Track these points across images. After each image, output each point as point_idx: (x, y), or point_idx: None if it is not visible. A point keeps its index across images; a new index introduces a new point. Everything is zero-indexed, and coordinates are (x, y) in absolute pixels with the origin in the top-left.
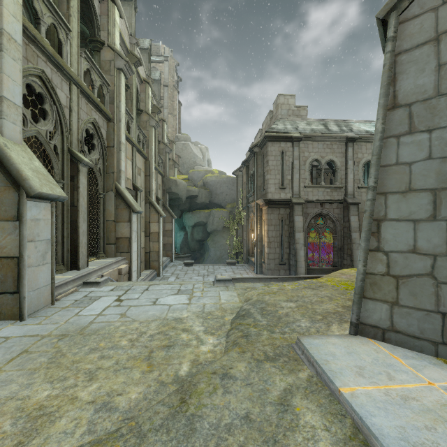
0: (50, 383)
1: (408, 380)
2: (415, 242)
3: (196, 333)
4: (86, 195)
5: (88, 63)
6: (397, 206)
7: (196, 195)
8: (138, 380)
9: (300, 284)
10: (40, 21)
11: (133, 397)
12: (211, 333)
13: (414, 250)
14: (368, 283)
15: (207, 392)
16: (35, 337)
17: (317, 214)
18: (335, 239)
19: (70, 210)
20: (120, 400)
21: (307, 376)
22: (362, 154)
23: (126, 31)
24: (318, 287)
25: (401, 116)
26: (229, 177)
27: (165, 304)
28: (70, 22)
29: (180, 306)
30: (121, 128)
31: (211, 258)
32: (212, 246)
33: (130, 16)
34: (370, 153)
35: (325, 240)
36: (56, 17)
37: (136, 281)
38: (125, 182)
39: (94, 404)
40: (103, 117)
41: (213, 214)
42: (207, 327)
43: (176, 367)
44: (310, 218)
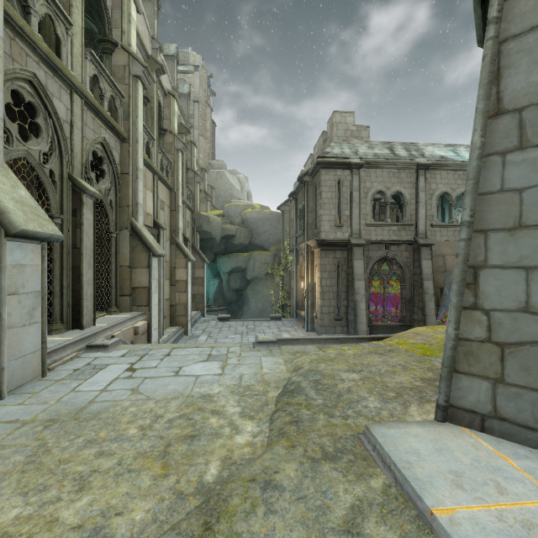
0: (23, 496)
1: (527, 495)
2: (528, 298)
3: (230, 417)
4: (92, 234)
5: (95, 68)
6: (501, 248)
7: (233, 234)
8: (147, 490)
9: (364, 348)
10: (30, 9)
11: (138, 517)
12: (250, 416)
13: (526, 308)
14: (461, 353)
15: (242, 511)
16: (14, 424)
17: (381, 257)
18: (403, 289)
19: (71, 253)
20: (119, 523)
21: (382, 486)
22: (436, 185)
23: (146, 33)
24: (387, 352)
25: (507, 125)
26: (273, 212)
27: (191, 374)
28: (72, 13)
29: (210, 377)
30: (138, 151)
31: (252, 311)
32: (253, 296)
33: (151, 15)
34: (446, 183)
35: (390, 290)
36: (53, 7)
37: (157, 341)
38: (144, 218)
39: (81, 530)
40: (115, 136)
41: (254, 258)
42: (244, 407)
43: (201, 469)
44: (373, 263)
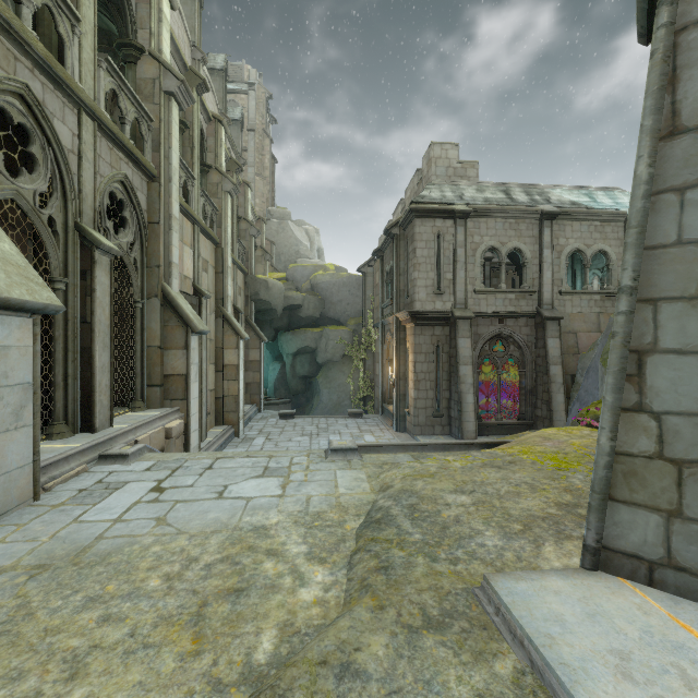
0: None
1: None
2: None
3: (292, 559)
4: (108, 303)
5: (113, 80)
6: (678, 325)
7: (299, 304)
8: (170, 677)
9: (476, 458)
10: None
11: None
12: (321, 559)
13: None
14: (619, 473)
15: None
16: None
17: (494, 335)
18: (523, 376)
19: (79, 330)
20: None
21: (513, 672)
22: (566, 239)
23: (185, 39)
24: (507, 464)
25: (687, 150)
26: (352, 275)
27: (240, 496)
28: (80, 5)
29: (266, 500)
30: (172, 193)
31: (324, 405)
32: (325, 386)
33: (192, 15)
34: (578, 237)
35: (505, 376)
36: None
37: (198, 446)
38: (180, 283)
39: None
40: (140, 173)
41: (326, 335)
42: (312, 545)
43: (249, 642)
44: (483, 341)
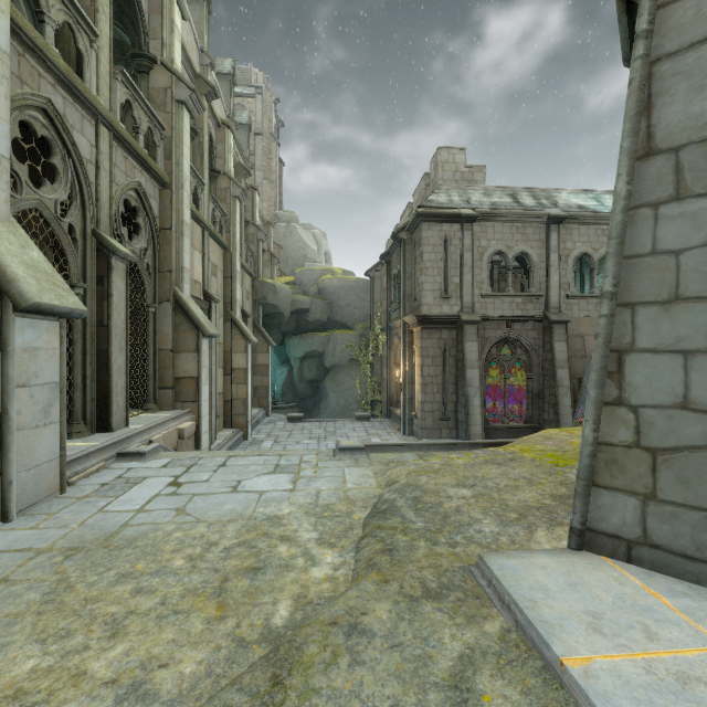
0: (40, 644)
1: (684, 641)
2: (687, 390)
3: (304, 544)
4: (124, 307)
5: (128, 91)
6: (653, 327)
7: (307, 308)
8: (199, 636)
9: (478, 456)
10: (43, 17)
11: (188, 670)
12: (330, 544)
13: (685, 404)
14: (601, 461)
15: (320, 662)
16: (26, 553)
17: (501, 338)
18: (530, 380)
19: (96, 333)
20: (163, 678)
21: (500, 630)
22: (573, 243)
23: (193, 45)
24: (507, 461)
25: (661, 169)
26: (360, 279)
27: (253, 490)
28: (97, 21)
29: (278, 494)
30: (183, 199)
31: (332, 409)
32: (333, 390)
33: (200, 20)
34: (586, 241)
35: (513, 381)
36: (73, 12)
37: (208, 448)
38: (191, 287)
39: (116, 685)
40: (153, 181)
41: (334, 339)
42: (322, 532)
43: (267, 610)
44: (490, 345)
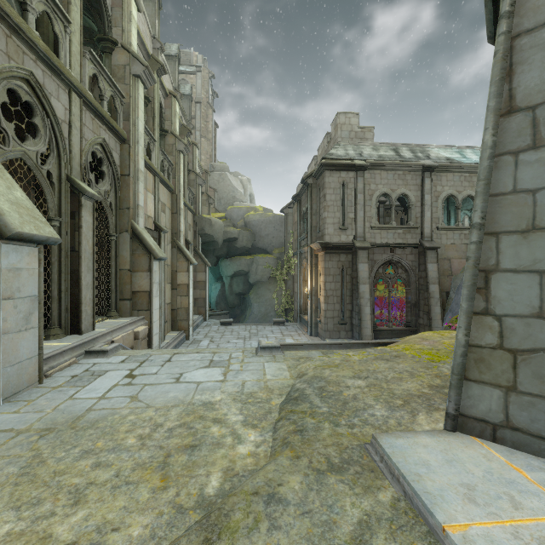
0: (15, 510)
1: (543, 510)
2: (542, 303)
3: (232, 425)
4: (91, 236)
5: (94, 67)
6: (514, 251)
7: (236, 237)
8: (145, 503)
9: (370, 353)
10: (27, 6)
11: (136, 533)
12: (253, 425)
13: (540, 314)
14: (472, 360)
15: (244, 527)
16: (8, 433)
17: (386, 261)
18: (409, 293)
19: (69, 256)
20: (115, 540)
21: (391, 499)
22: (442, 187)
23: (147, 33)
24: (393, 358)
25: (520, 124)
26: (276, 215)
27: (192, 381)
28: (70, 11)
29: (212, 384)
30: (138, 152)
31: (255, 315)
32: (256, 300)
33: (153, 14)
34: (452, 185)
35: (395, 293)
36: (50, 4)
37: (158, 346)
38: (145, 221)
39: None
40: (115, 137)
41: (256, 261)
42: (246, 415)
43: (201, 481)
44: (377, 266)
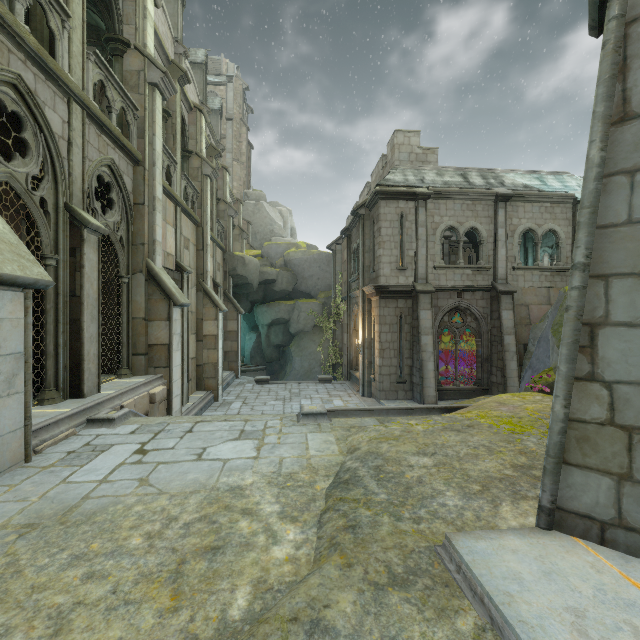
0: None
1: None
2: None
3: (266, 518)
4: (96, 278)
5: (101, 72)
6: (629, 299)
7: (274, 279)
8: (149, 633)
9: (437, 422)
10: None
11: None
12: (292, 518)
13: None
14: (572, 438)
15: None
16: None
17: (453, 307)
18: (479, 345)
19: (69, 303)
20: None
21: (474, 628)
22: (519, 220)
23: (168, 35)
24: (465, 428)
25: (637, 134)
26: (322, 252)
27: (218, 458)
28: (70, 2)
29: (242, 462)
30: (155, 176)
31: (296, 371)
32: (297, 354)
33: (175, 13)
34: (530, 218)
35: (462, 345)
36: None
37: (180, 410)
38: (163, 259)
39: None
40: (126, 158)
41: (298, 308)
42: (284, 505)
43: (224, 599)
44: (442, 313)
